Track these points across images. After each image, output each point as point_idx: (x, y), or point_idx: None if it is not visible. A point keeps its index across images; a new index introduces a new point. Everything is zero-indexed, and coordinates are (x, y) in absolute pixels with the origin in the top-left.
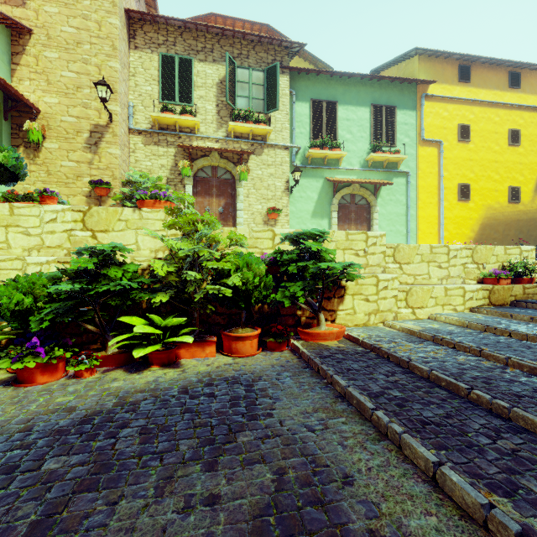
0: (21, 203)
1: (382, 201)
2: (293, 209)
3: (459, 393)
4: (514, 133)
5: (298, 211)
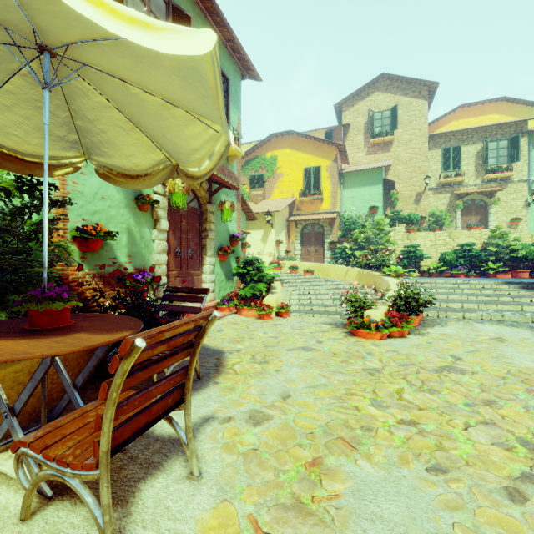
0: (424, 231)
1: None
2: (529, 216)
3: None
4: None
5: (533, 218)
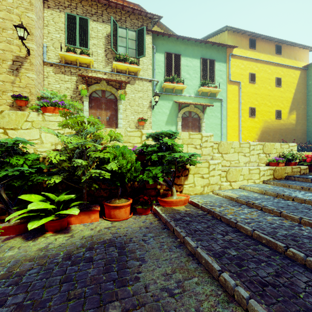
0: None
1: (207, 116)
2: (154, 119)
3: (277, 249)
4: (278, 80)
5: (157, 121)
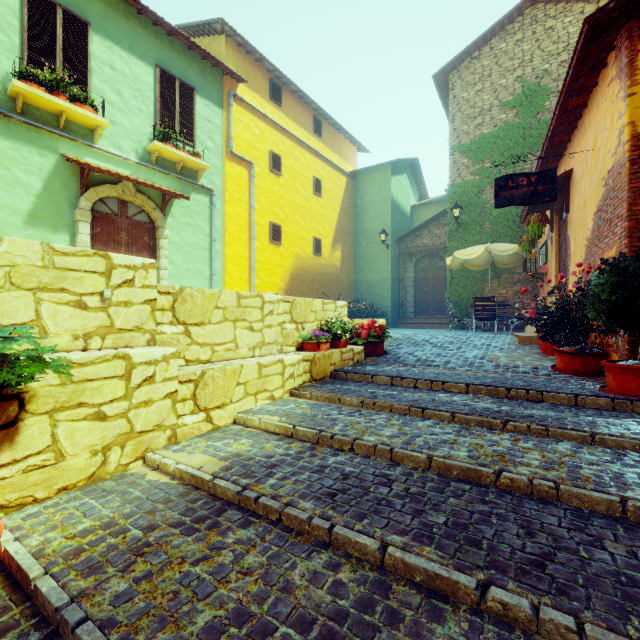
0: None
1: (174, 223)
2: None
3: None
4: (318, 183)
5: None
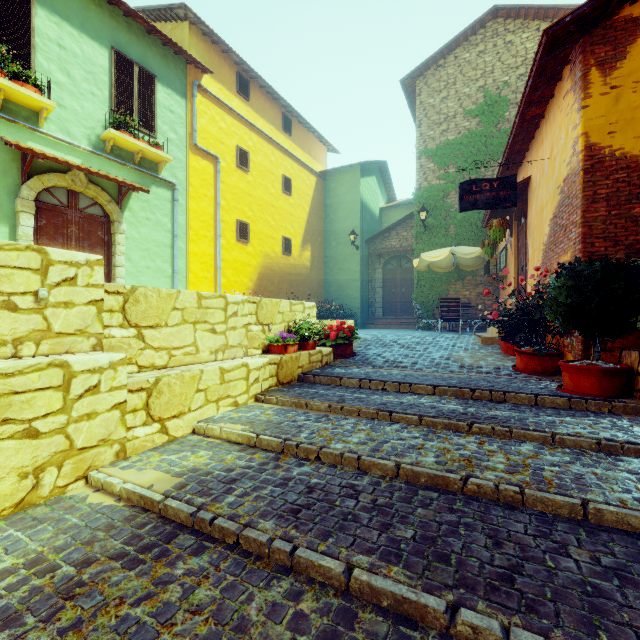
0: None
1: (132, 218)
2: None
3: None
4: (287, 181)
5: None
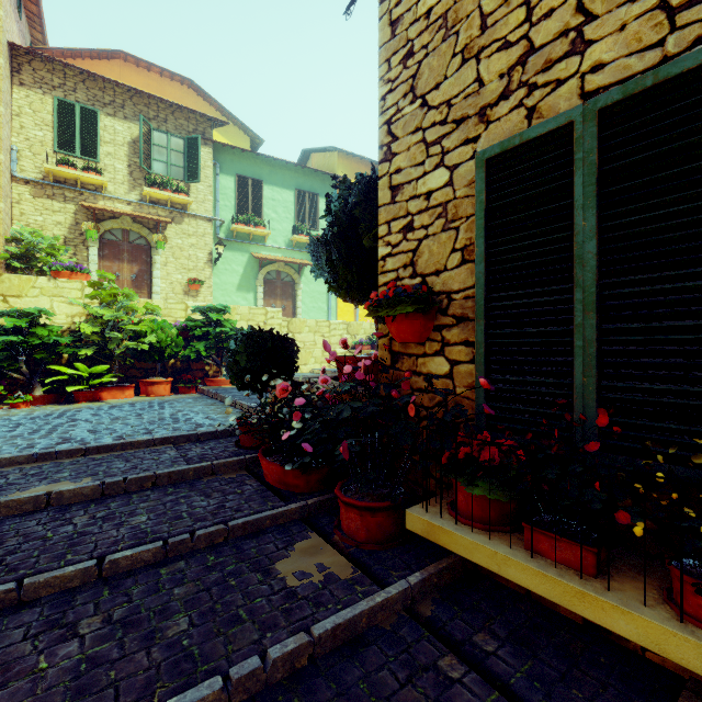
0: None
1: (306, 280)
2: (217, 281)
3: None
4: None
5: (223, 284)
